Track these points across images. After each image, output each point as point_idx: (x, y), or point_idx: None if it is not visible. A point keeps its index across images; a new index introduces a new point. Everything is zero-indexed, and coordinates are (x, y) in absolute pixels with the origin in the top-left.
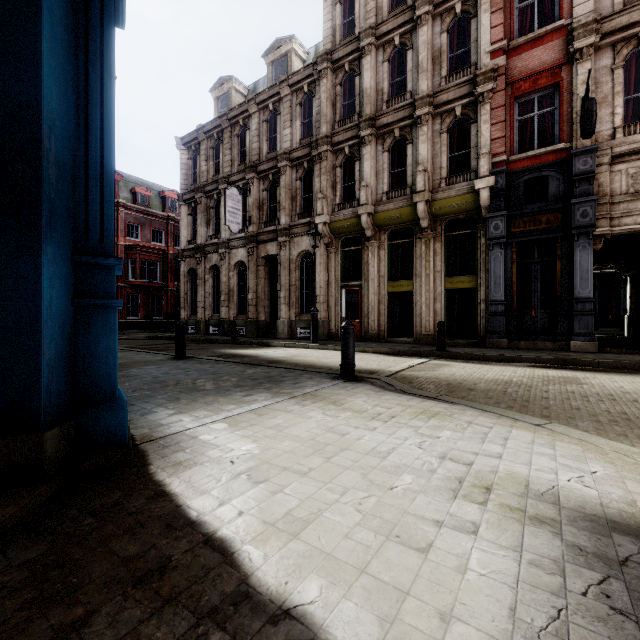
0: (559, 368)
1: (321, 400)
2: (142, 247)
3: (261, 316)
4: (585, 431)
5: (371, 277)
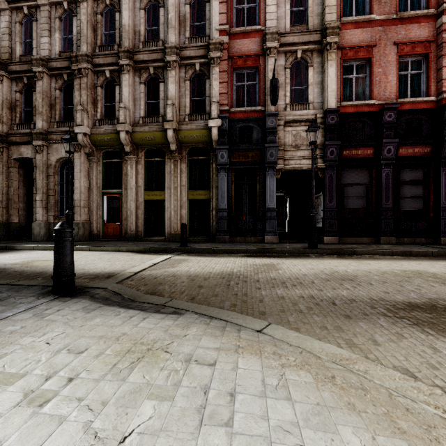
0: (261, 256)
1: None
2: None
3: (13, 218)
4: (297, 329)
5: (130, 186)
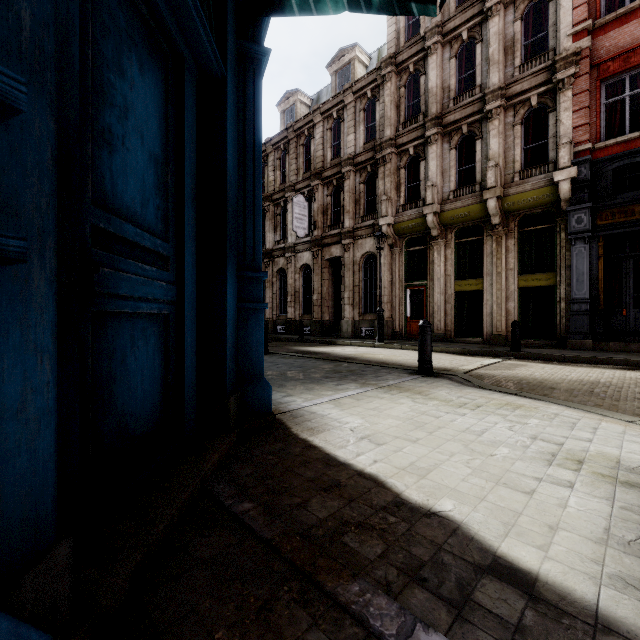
0: None
1: (406, 391)
2: None
3: (325, 316)
4: None
5: (437, 276)
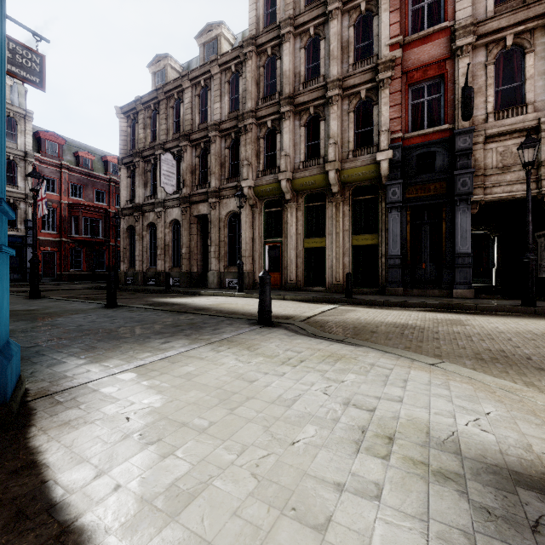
0: (445, 312)
1: (236, 345)
2: (85, 206)
3: (194, 268)
4: (472, 369)
5: (290, 234)
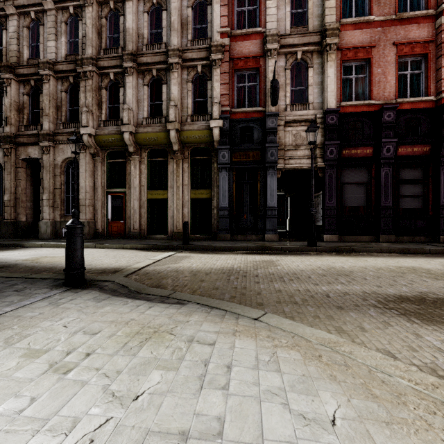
0: (261, 253)
1: None
2: None
3: (21, 217)
4: (291, 318)
5: (134, 186)
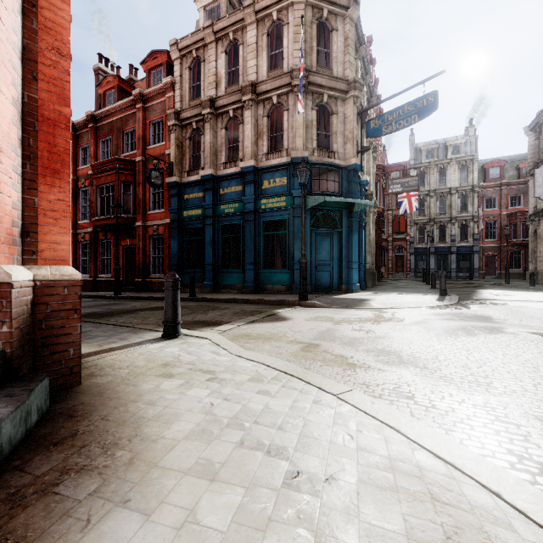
0: None
1: (404, 295)
2: (522, 212)
3: None
4: (438, 307)
5: None
